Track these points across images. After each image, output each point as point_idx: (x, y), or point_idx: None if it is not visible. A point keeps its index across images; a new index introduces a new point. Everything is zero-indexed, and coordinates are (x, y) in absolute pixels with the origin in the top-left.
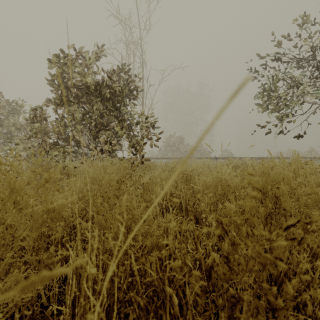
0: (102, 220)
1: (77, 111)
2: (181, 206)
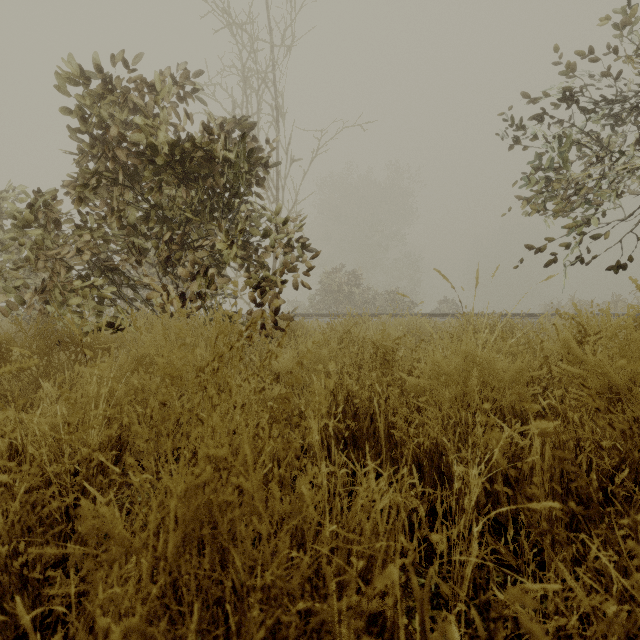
0: (119, 525)
1: (128, 207)
2: (373, 428)
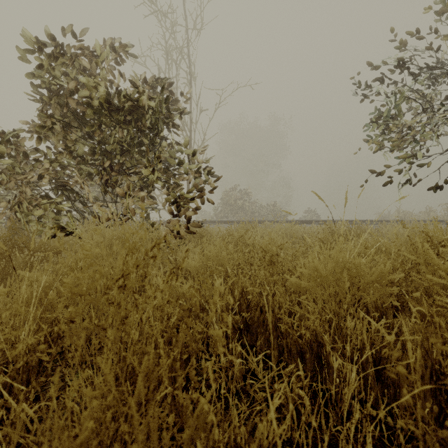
0: None
1: (77, 142)
2: (263, 318)
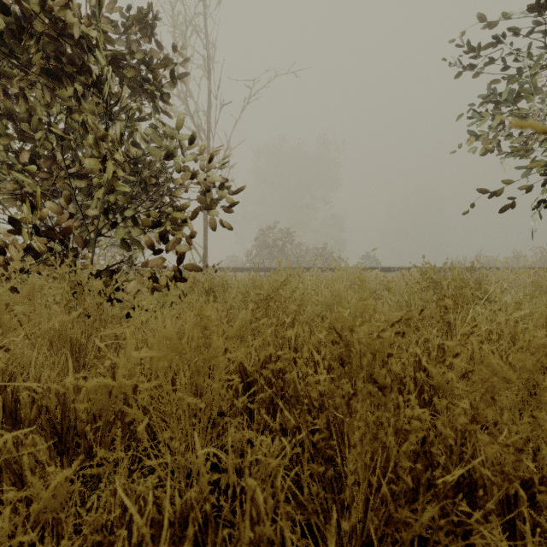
0: None
1: None
2: None
